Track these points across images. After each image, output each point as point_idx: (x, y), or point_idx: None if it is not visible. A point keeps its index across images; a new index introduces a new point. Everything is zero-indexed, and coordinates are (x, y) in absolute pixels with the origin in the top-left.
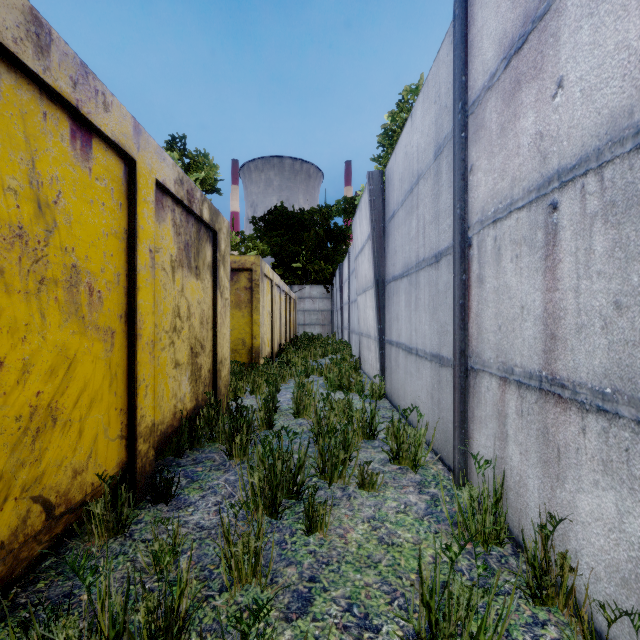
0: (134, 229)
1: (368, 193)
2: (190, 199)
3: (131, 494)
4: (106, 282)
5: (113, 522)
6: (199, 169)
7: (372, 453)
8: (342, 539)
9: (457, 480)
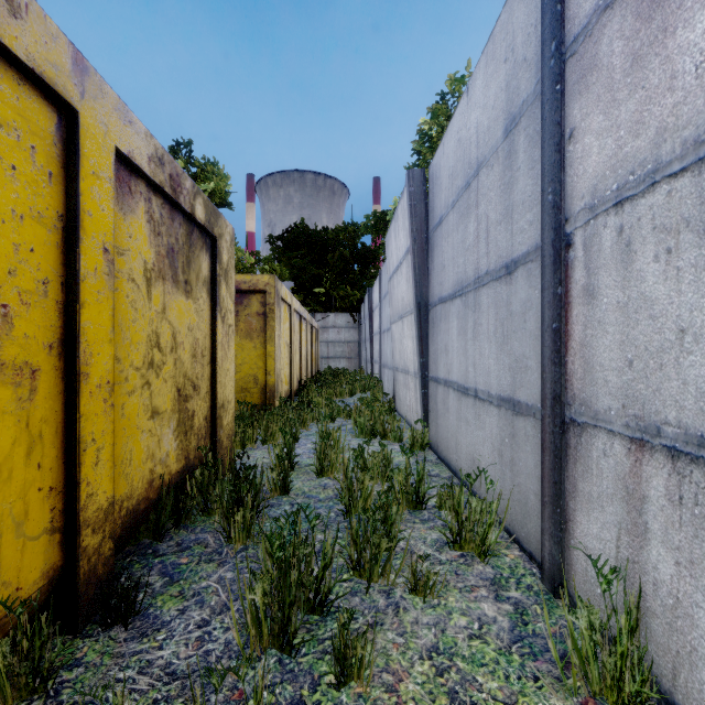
0: (75, 214)
1: (408, 196)
2: (175, 188)
3: (57, 628)
4: (20, 292)
5: (26, 675)
6: (207, 179)
7: (421, 531)
8: (392, 696)
9: (548, 578)
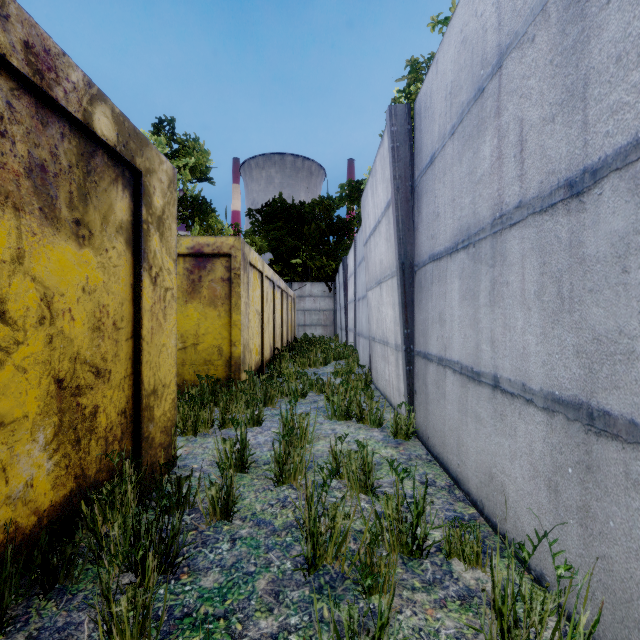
0: None
1: (389, 138)
2: (40, 69)
3: None
4: None
5: None
6: (188, 154)
7: (427, 612)
8: None
9: None
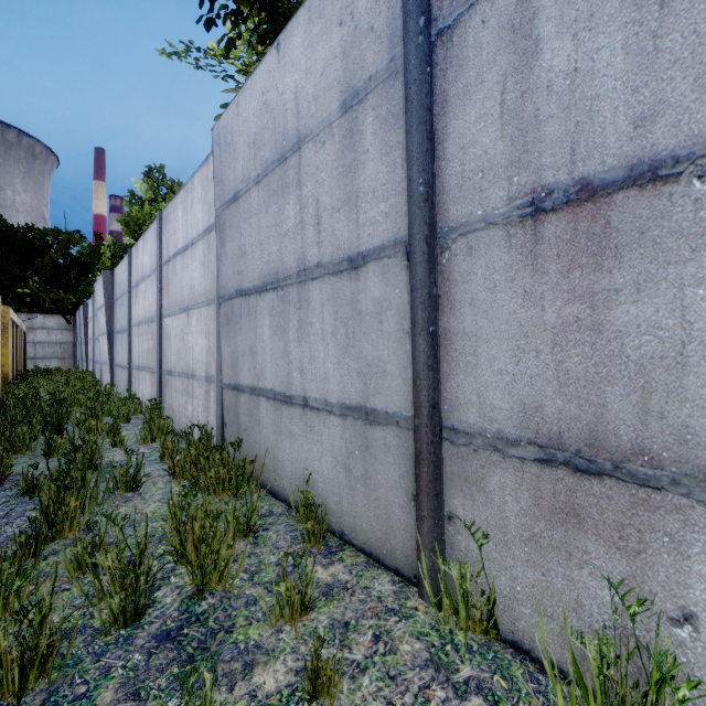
0: None
1: (103, 282)
2: None
3: None
4: None
5: None
6: None
7: None
8: None
9: None
